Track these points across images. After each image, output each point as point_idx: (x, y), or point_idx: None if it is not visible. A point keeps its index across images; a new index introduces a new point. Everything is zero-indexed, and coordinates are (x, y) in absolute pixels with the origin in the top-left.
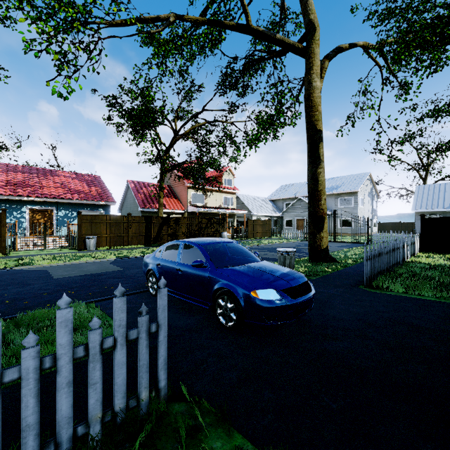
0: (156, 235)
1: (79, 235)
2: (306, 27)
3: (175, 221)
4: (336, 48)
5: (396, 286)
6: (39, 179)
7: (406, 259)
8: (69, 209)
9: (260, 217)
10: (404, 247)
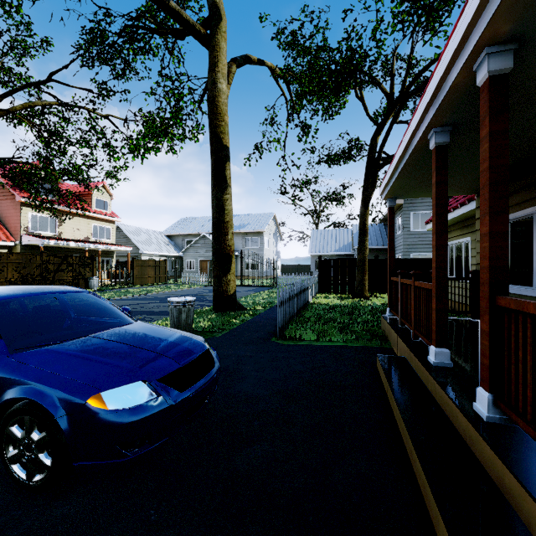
0: None
1: None
2: (210, 10)
3: None
4: (244, 56)
5: (309, 334)
6: None
7: (309, 301)
8: None
9: (153, 257)
10: (308, 289)
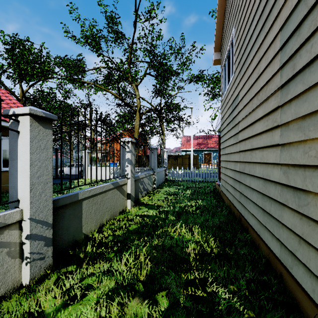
0: None
1: None
2: None
3: None
4: None
5: None
6: (206, 140)
7: None
8: (217, 152)
9: None
10: None
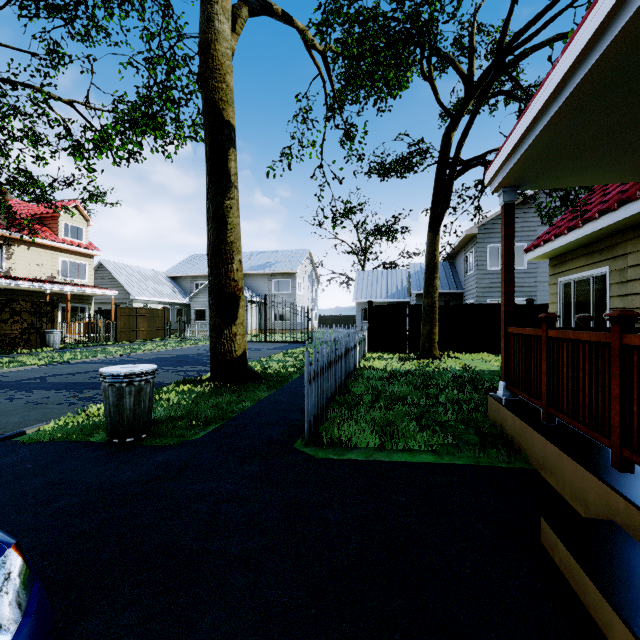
0: None
1: None
2: None
3: None
4: None
5: (365, 434)
6: None
7: (358, 365)
8: None
9: (149, 304)
10: (356, 347)
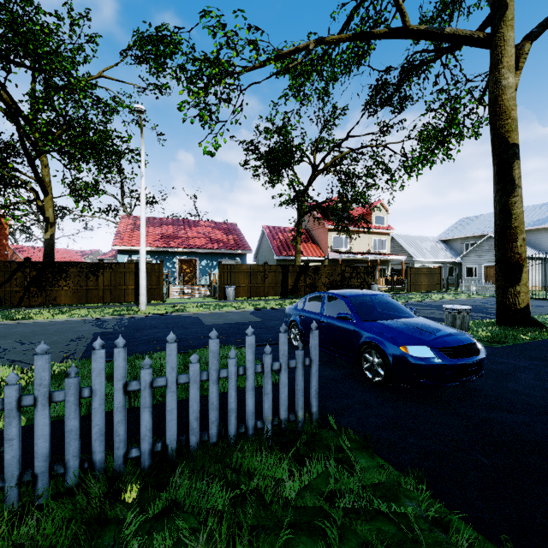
0: (293, 286)
1: (219, 284)
2: (492, 7)
3: (314, 270)
4: (545, 20)
5: None
6: (185, 231)
7: None
8: (210, 259)
9: (426, 264)
10: None
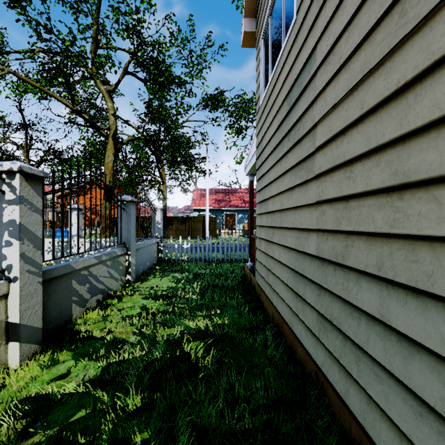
0: None
1: (248, 229)
2: None
3: None
4: None
5: None
6: (229, 196)
7: None
8: (243, 213)
9: None
10: None
